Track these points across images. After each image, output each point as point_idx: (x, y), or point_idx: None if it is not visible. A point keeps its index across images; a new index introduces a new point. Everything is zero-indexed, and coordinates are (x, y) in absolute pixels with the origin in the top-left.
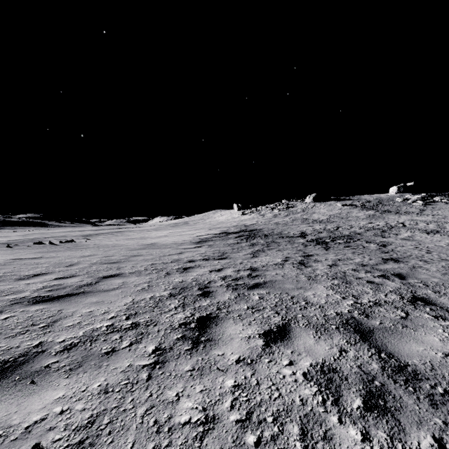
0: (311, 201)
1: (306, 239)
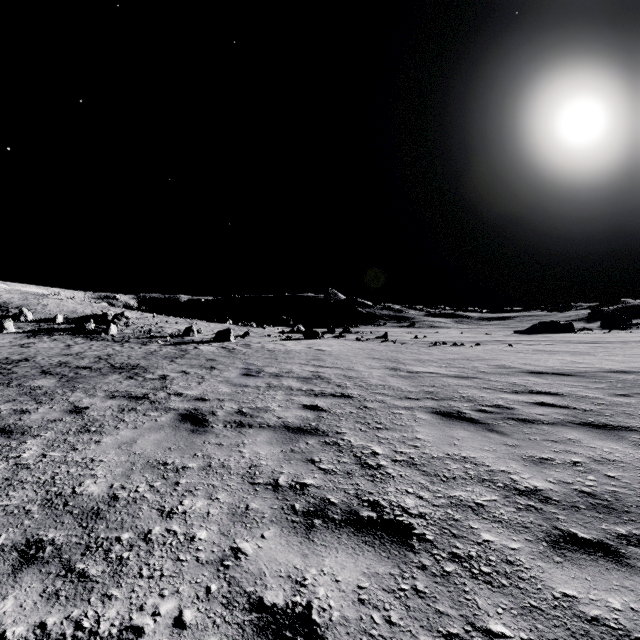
0: None
1: None
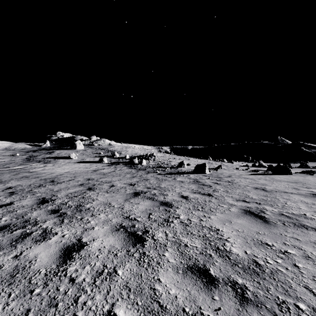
0: None
1: None
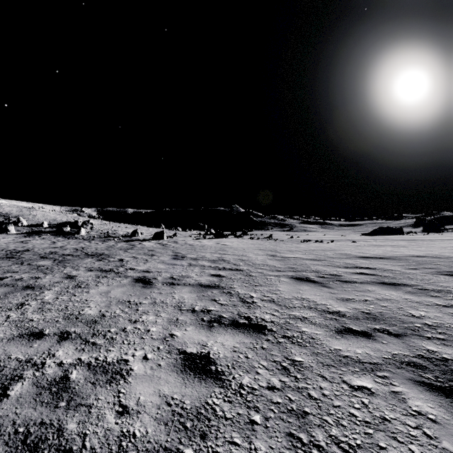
0: None
1: None
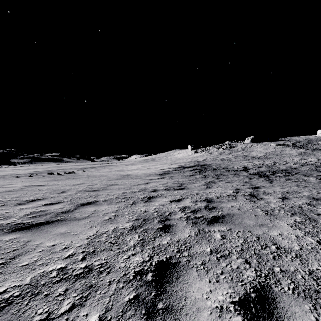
0: (249, 142)
1: (249, 172)
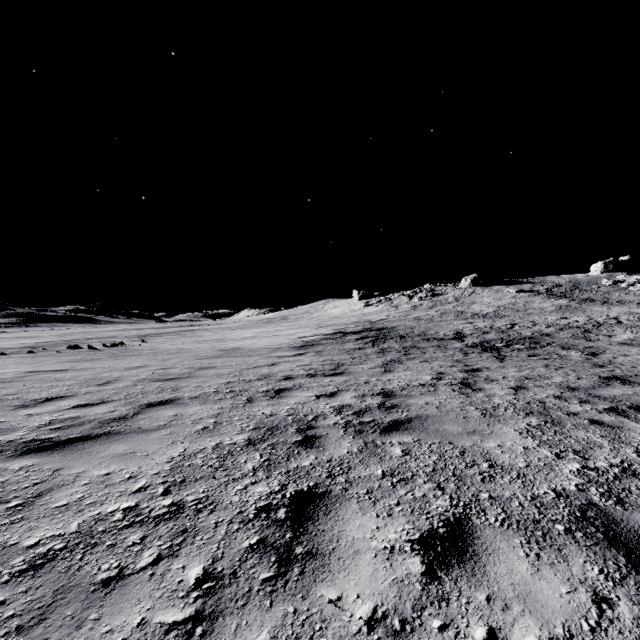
0: (468, 286)
1: (465, 343)
